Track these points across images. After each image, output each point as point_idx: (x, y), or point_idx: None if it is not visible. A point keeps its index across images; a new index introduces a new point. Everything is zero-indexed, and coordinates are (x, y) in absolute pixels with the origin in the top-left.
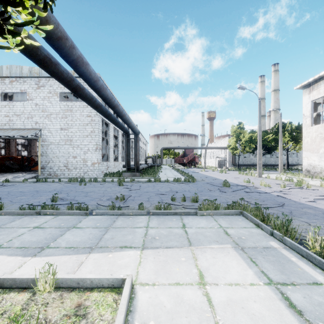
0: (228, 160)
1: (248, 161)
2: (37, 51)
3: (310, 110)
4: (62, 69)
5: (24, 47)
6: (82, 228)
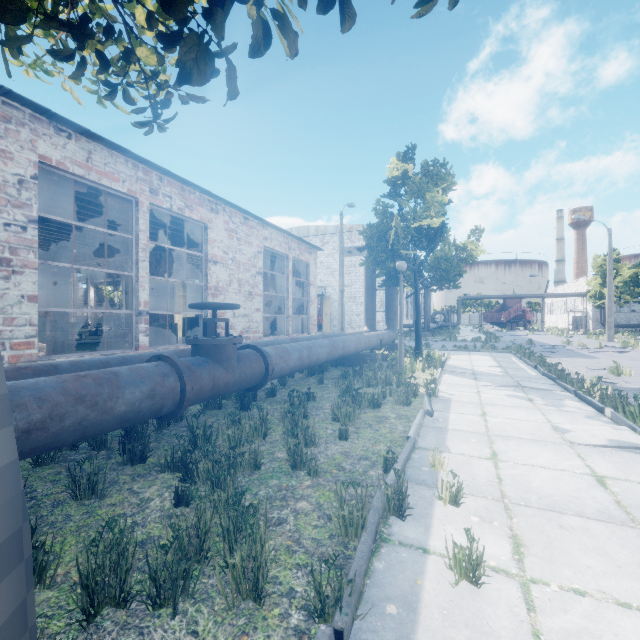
0: (591, 316)
1: None
2: None
3: None
4: None
5: None
6: None
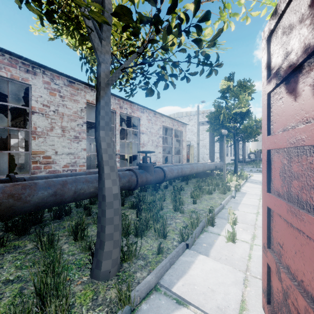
0: None
1: None
2: None
3: None
4: None
5: None
6: None
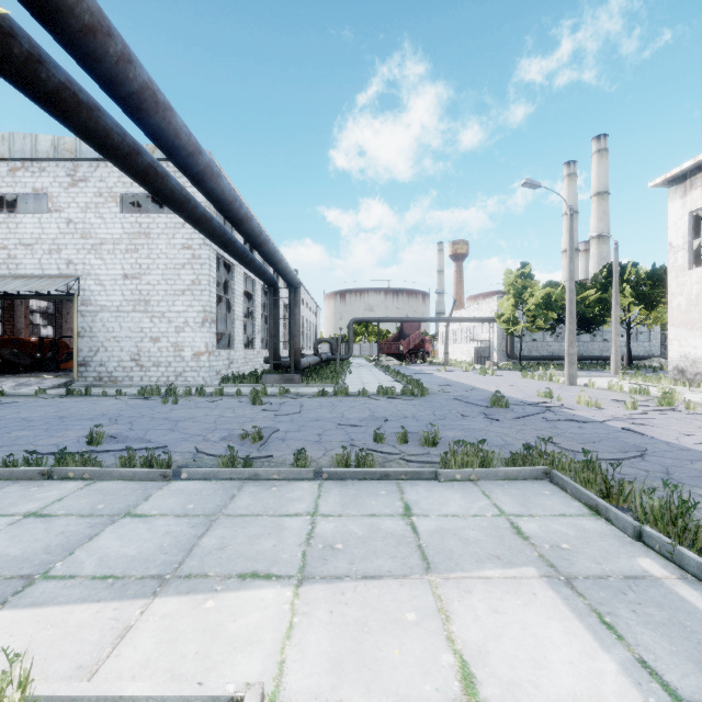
0: (496, 346)
1: (542, 349)
2: (39, 71)
3: (686, 234)
4: (108, 122)
5: (2, 57)
6: (147, 517)
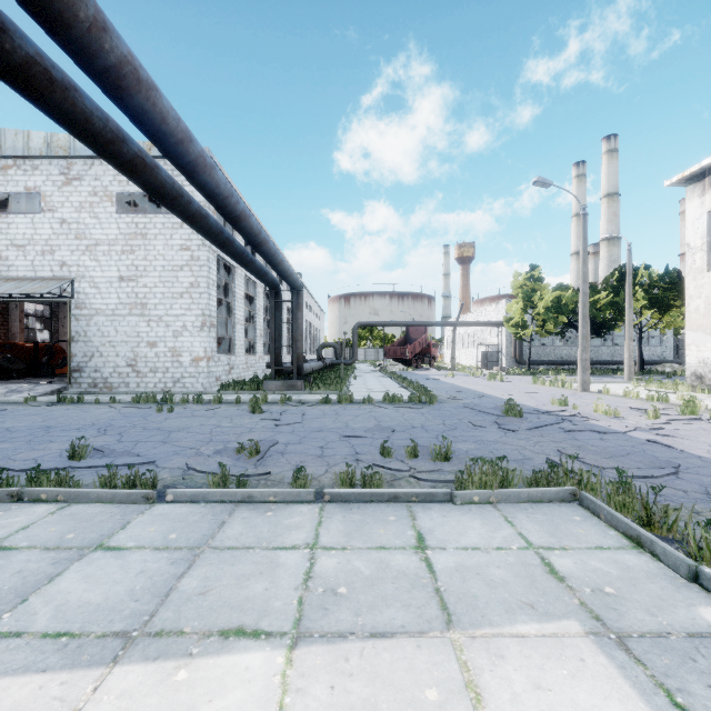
0: (504, 351)
1: (551, 353)
2: (1, 40)
3: (704, 234)
4: (87, 104)
5: None
6: (122, 551)
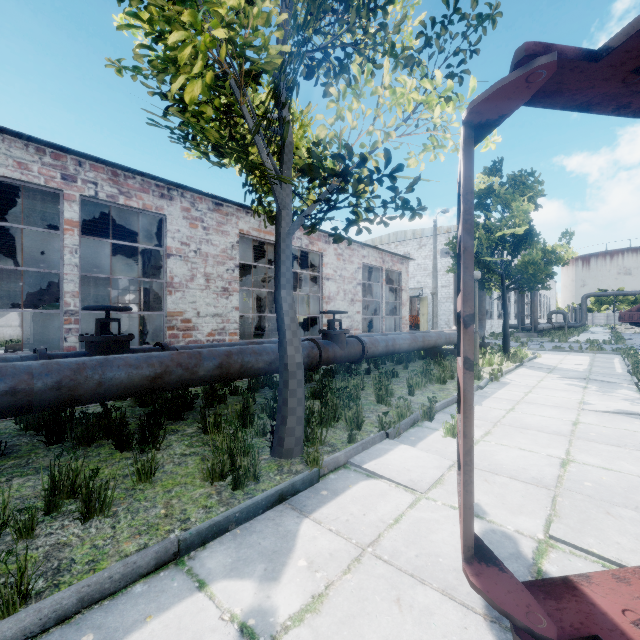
0: None
1: None
2: None
3: None
4: None
5: None
6: None
